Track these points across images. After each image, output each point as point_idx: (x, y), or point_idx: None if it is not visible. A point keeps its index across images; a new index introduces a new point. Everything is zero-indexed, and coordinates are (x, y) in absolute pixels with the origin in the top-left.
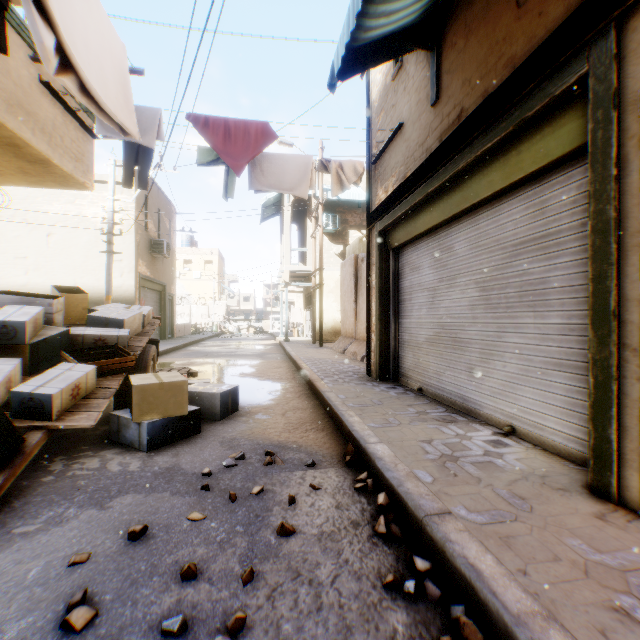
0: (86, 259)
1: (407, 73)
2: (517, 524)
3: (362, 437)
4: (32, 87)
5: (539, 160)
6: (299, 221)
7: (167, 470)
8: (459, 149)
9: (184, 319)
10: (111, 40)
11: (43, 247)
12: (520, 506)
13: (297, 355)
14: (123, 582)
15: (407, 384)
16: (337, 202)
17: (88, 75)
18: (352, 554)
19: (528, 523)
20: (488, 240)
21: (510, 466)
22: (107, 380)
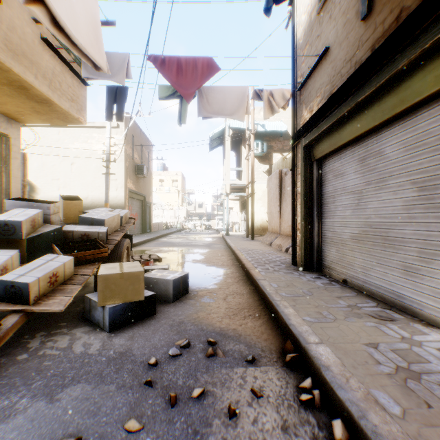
0: (94, 179)
1: (333, 2)
2: None
3: (301, 334)
4: (34, 42)
5: None
6: (236, 149)
7: (120, 355)
8: (398, 49)
9: (159, 219)
10: None
11: (68, 172)
12: None
13: (235, 246)
14: None
15: (330, 275)
16: (264, 133)
17: (56, 8)
18: None
19: None
20: (429, 139)
21: None
22: (84, 268)
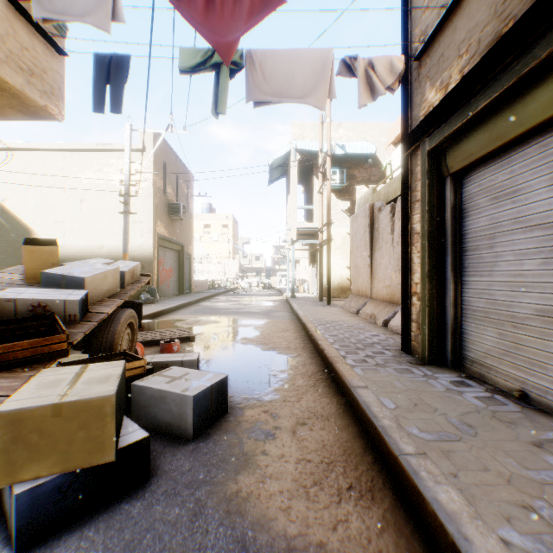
0: (112, 221)
1: None
2: None
3: None
4: None
5: None
6: (305, 182)
7: None
8: None
9: (204, 276)
10: None
11: (77, 212)
12: None
13: (305, 315)
14: None
15: (483, 377)
16: (344, 158)
17: None
18: None
19: None
20: None
21: None
22: (8, 377)
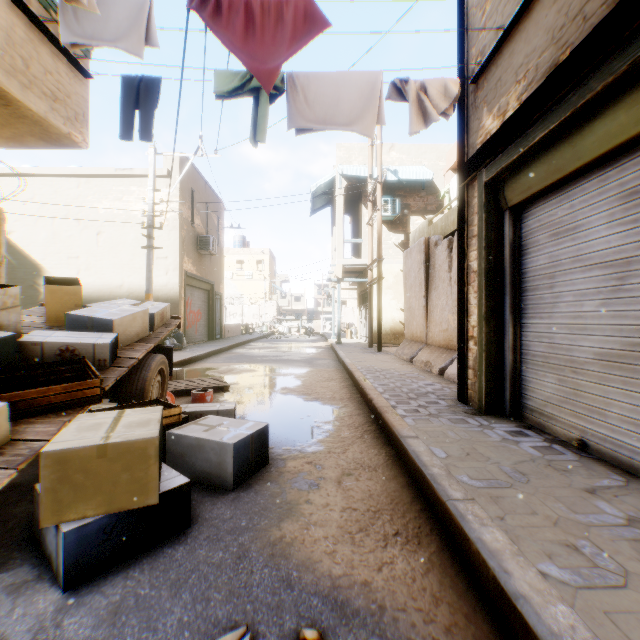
0: (132, 257)
1: None
2: None
3: None
4: None
5: None
6: (352, 211)
7: None
8: None
9: (236, 319)
10: None
11: (93, 246)
12: None
13: (352, 363)
14: None
15: (543, 427)
16: (396, 185)
17: None
18: None
19: None
20: None
21: None
22: (43, 422)
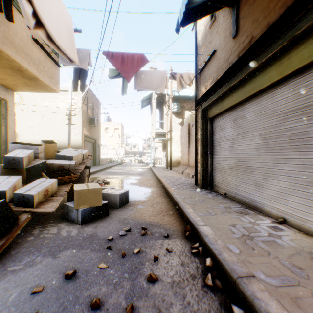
0: (59, 127)
1: (218, 23)
2: (300, 288)
3: (195, 221)
4: (28, 41)
5: (303, 60)
6: (160, 107)
7: (90, 236)
8: (250, 59)
9: (105, 156)
10: (64, 13)
11: (40, 122)
12: (299, 274)
13: (159, 174)
14: (59, 307)
15: (217, 191)
16: (179, 97)
17: (51, 29)
18: (192, 298)
19: (307, 287)
20: (267, 111)
21: (286, 244)
22: (63, 187)
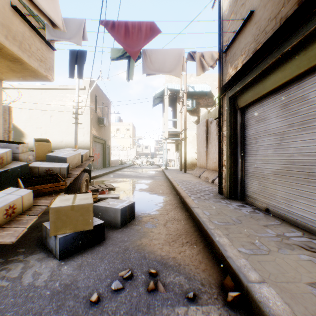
0: (67, 128)
1: None
2: None
3: (240, 269)
4: (5, 8)
5: None
6: (172, 105)
7: (64, 288)
8: None
9: (116, 157)
10: None
11: (48, 122)
12: None
13: (172, 178)
14: None
15: (252, 203)
16: (193, 93)
17: None
18: None
19: None
20: None
21: None
22: (44, 199)
